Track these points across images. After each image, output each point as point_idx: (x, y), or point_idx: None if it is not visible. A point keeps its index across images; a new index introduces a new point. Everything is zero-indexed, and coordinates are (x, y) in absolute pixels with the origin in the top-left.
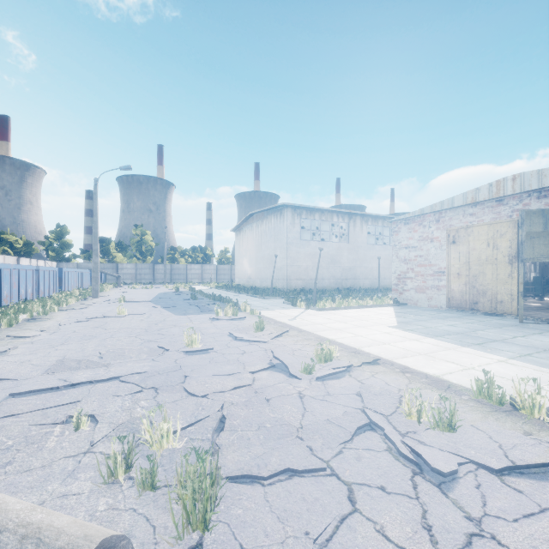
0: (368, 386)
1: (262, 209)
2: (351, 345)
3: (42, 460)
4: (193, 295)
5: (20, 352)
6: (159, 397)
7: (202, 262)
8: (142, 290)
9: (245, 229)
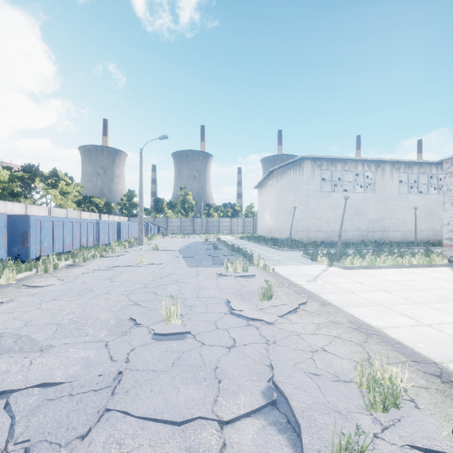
0: None
1: (282, 165)
2: (420, 350)
3: None
4: (215, 245)
5: (5, 308)
6: None
7: (232, 216)
8: (181, 239)
9: (266, 185)
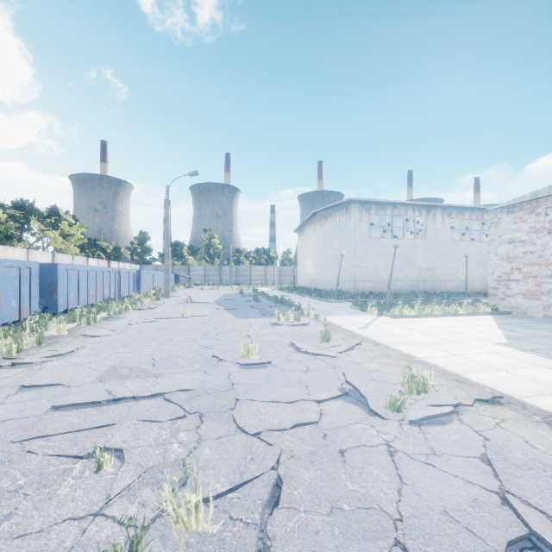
0: (499, 447)
1: (326, 207)
2: (448, 368)
3: (44, 518)
4: (255, 297)
5: (85, 352)
6: (203, 428)
7: (266, 263)
8: (209, 291)
9: (308, 229)
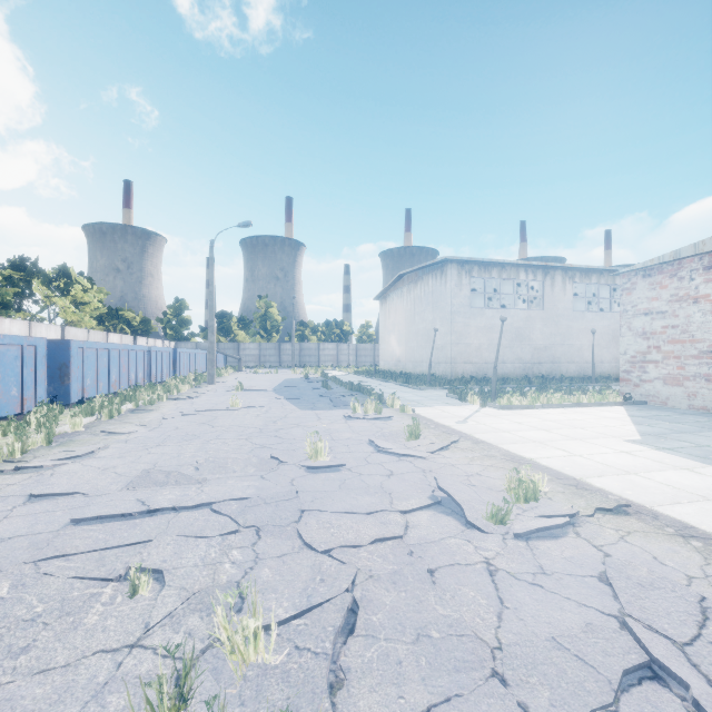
0: (621, 564)
1: (416, 268)
2: (565, 471)
3: (70, 650)
4: (325, 383)
5: (109, 453)
6: (261, 545)
7: (338, 340)
8: (266, 375)
9: (393, 296)
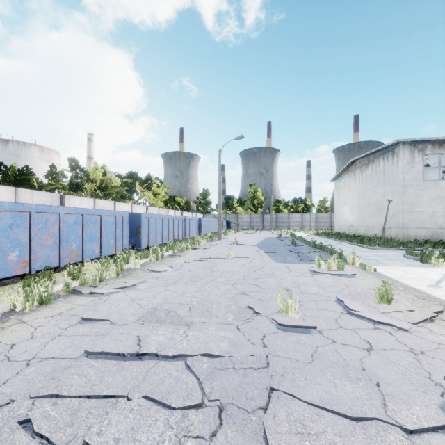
0: None
1: (368, 153)
2: None
3: None
4: (293, 241)
5: (143, 286)
6: (219, 441)
7: (302, 211)
8: (253, 234)
9: (346, 177)
